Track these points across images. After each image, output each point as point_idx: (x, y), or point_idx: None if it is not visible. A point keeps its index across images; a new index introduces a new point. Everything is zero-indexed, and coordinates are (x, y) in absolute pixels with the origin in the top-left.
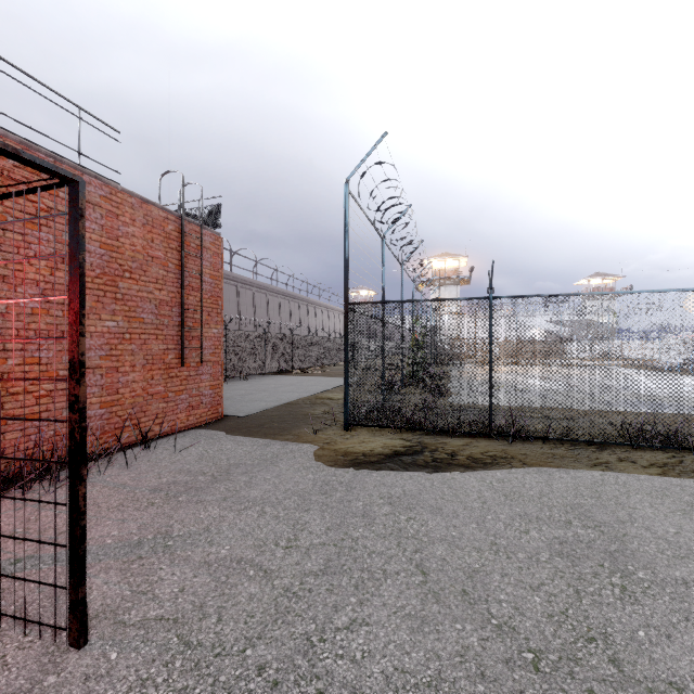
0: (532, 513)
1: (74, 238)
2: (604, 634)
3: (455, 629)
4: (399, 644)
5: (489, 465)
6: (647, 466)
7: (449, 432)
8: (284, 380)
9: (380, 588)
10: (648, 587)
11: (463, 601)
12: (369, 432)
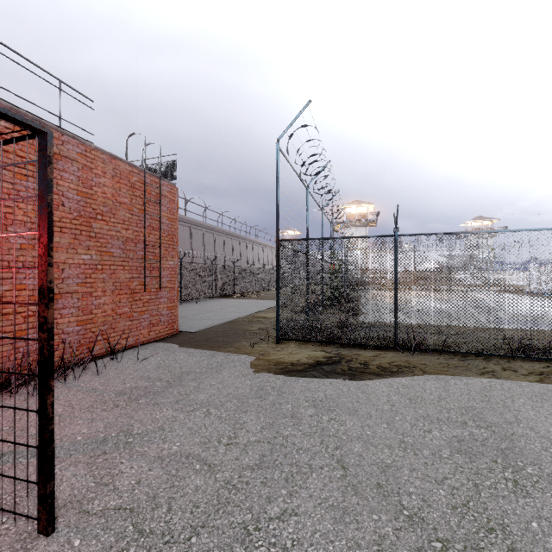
0: (433, 415)
1: (43, 181)
2: (502, 525)
3: (372, 519)
4: (324, 533)
5: (395, 373)
6: (527, 375)
7: (361, 345)
8: (227, 302)
9: (306, 481)
10: (537, 481)
11: (378, 493)
12: (296, 345)
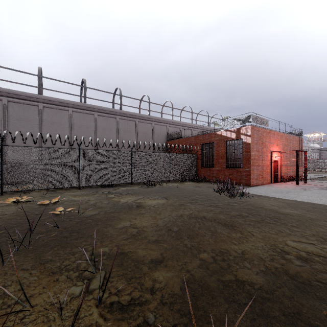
0: None
1: None
2: None
3: None
4: None
5: None
6: None
7: None
8: None
9: None
10: None
11: None
12: None
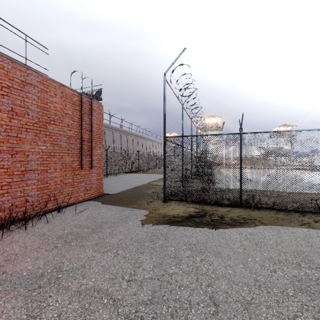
0: (275, 257)
1: None
2: None
3: None
4: None
5: (243, 224)
6: None
7: (218, 204)
8: (134, 175)
9: (187, 317)
10: None
11: None
12: (176, 203)
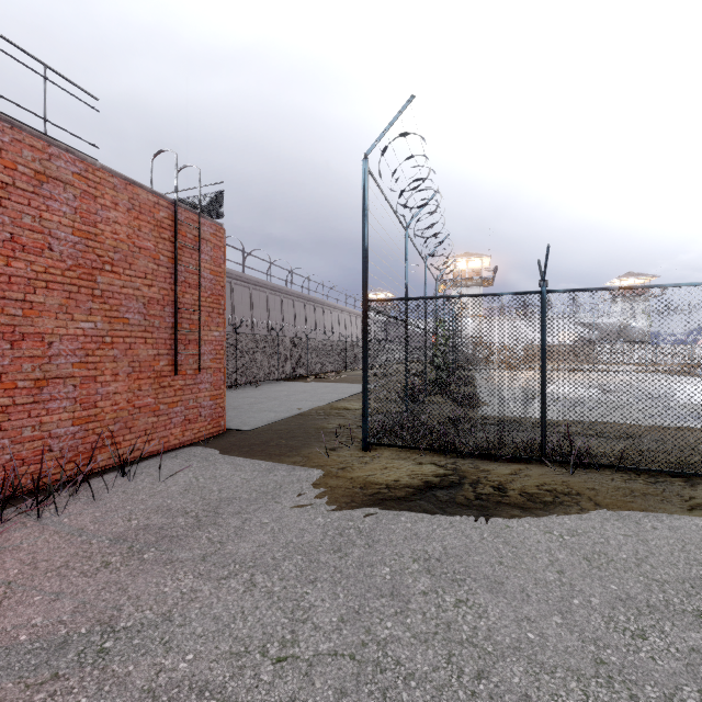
0: (638, 595)
1: None
2: None
3: None
4: None
5: (551, 506)
6: None
7: (490, 455)
8: (298, 386)
9: None
10: None
11: None
12: (392, 453)
